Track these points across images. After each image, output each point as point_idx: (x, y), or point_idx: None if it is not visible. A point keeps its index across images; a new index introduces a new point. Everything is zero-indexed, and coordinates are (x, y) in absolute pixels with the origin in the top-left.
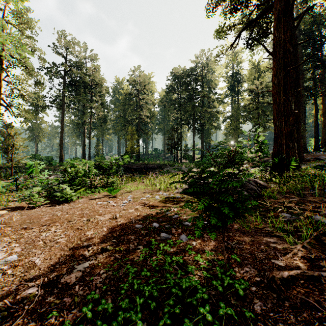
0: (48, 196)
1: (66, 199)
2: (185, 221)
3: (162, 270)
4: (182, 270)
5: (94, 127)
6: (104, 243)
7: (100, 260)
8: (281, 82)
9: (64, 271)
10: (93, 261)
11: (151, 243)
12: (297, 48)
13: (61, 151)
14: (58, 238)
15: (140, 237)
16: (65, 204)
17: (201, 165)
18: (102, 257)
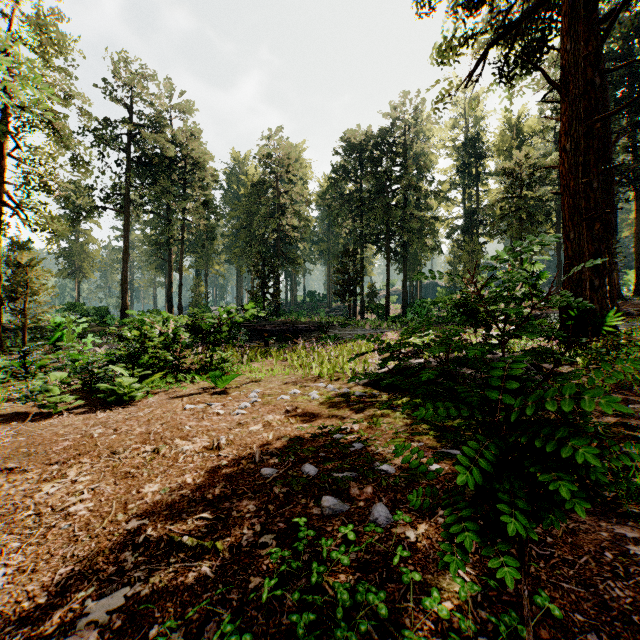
0: (88, 390)
1: (120, 397)
2: (382, 461)
3: (326, 635)
4: (385, 637)
5: (191, 250)
6: (178, 522)
7: (157, 583)
8: (581, 146)
9: (54, 623)
10: (140, 587)
11: (296, 526)
12: (604, 83)
13: (125, 297)
14: (75, 501)
15: (271, 506)
16: (116, 409)
17: (404, 325)
18: (166, 574)
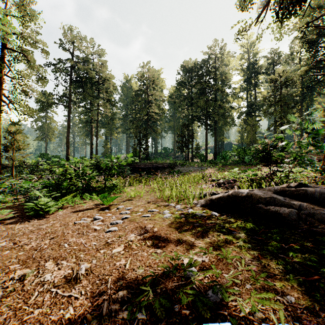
0: None
1: (37, 212)
2: None
3: None
4: None
5: (103, 126)
6: None
7: None
8: None
9: None
10: None
11: None
12: None
13: (68, 150)
14: None
15: None
16: (32, 221)
17: (216, 165)
18: None
